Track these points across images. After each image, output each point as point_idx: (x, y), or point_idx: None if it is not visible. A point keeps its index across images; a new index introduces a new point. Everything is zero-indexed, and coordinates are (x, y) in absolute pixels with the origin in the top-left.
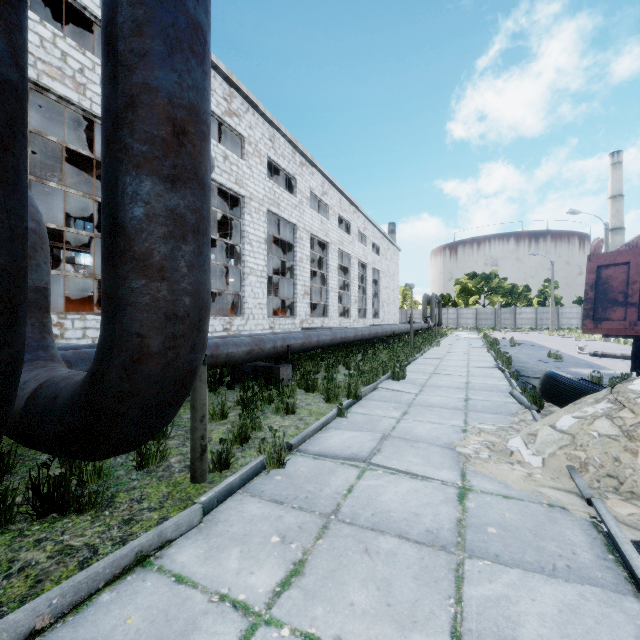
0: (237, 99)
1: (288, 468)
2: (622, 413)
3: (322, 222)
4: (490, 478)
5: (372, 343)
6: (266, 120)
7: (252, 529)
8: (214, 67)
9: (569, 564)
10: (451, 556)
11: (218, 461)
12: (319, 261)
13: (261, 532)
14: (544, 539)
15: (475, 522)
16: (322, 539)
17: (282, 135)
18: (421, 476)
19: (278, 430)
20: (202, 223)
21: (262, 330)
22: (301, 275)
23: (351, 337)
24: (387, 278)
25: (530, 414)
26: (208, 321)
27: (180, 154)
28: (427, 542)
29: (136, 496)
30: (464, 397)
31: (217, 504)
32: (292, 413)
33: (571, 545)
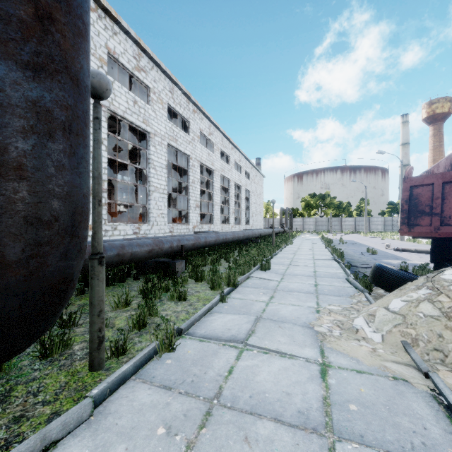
0: (144, 58)
1: (178, 351)
2: (440, 298)
3: (209, 154)
4: (343, 354)
5: (245, 242)
6: (167, 76)
7: (140, 420)
8: (126, 32)
9: (424, 441)
10: (322, 440)
11: (116, 348)
12: (207, 183)
13: (148, 423)
14: (397, 414)
15: (338, 399)
16: (205, 428)
17: (179, 89)
18: (289, 354)
19: (172, 315)
20: (76, 122)
21: (164, 233)
22: (193, 193)
23: (230, 238)
24: (255, 196)
25: (364, 296)
26: (86, 226)
27: (45, 41)
28: (300, 425)
29: (33, 388)
30: (314, 283)
31: (110, 394)
32: (184, 300)
33: (420, 419)
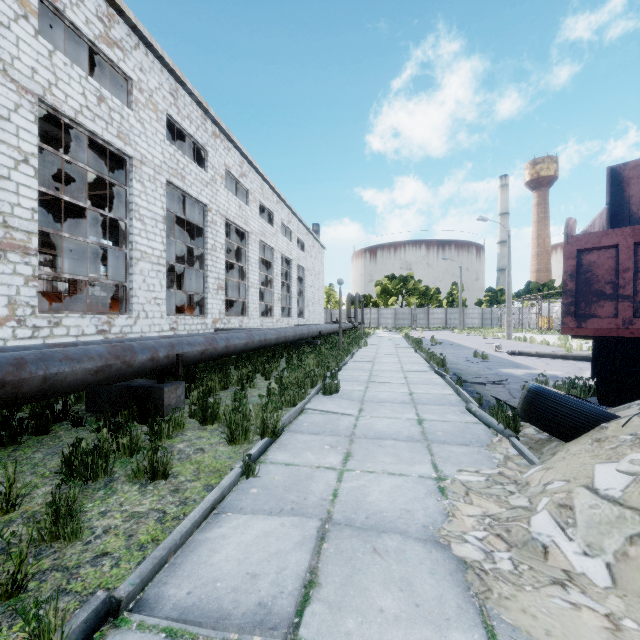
0: (120, 26)
1: None
2: None
3: (240, 207)
4: None
5: (297, 345)
6: (165, 67)
7: None
8: None
9: None
10: None
11: None
12: (237, 252)
13: None
14: None
15: None
16: None
17: (188, 93)
18: None
19: (119, 530)
20: None
21: (159, 332)
22: (214, 266)
23: (272, 339)
24: (312, 276)
25: (509, 444)
26: None
27: None
28: None
29: None
30: (416, 417)
31: None
32: (163, 477)
33: None
